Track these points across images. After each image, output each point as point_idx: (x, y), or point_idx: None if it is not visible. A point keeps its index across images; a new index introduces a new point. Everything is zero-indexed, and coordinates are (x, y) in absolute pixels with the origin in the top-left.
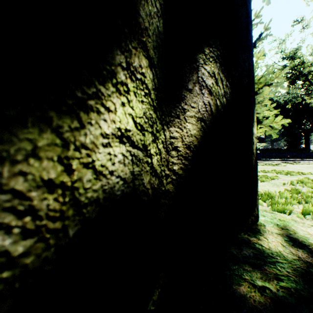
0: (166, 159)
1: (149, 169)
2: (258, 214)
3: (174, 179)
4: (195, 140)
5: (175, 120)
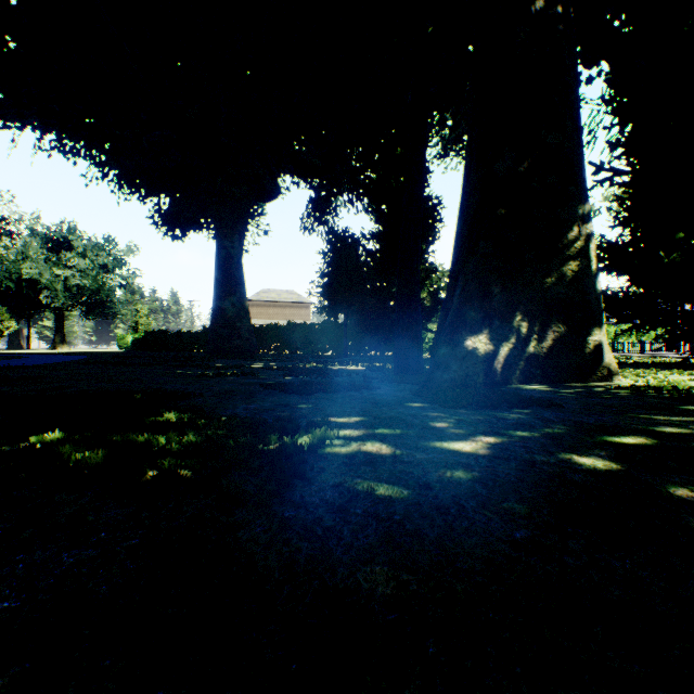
0: (541, 349)
1: (536, 351)
2: (610, 379)
3: (543, 354)
4: (550, 345)
5: (543, 342)
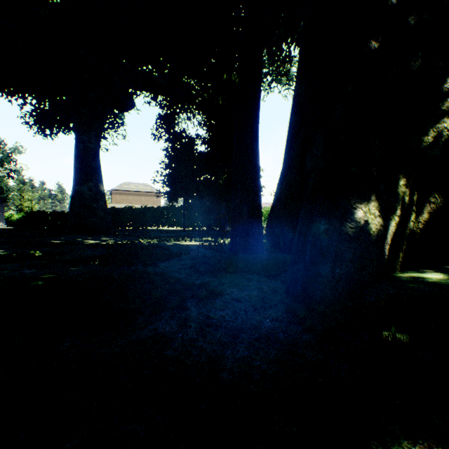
0: (417, 224)
1: (414, 226)
2: None
3: (419, 230)
4: (426, 219)
5: (419, 215)
